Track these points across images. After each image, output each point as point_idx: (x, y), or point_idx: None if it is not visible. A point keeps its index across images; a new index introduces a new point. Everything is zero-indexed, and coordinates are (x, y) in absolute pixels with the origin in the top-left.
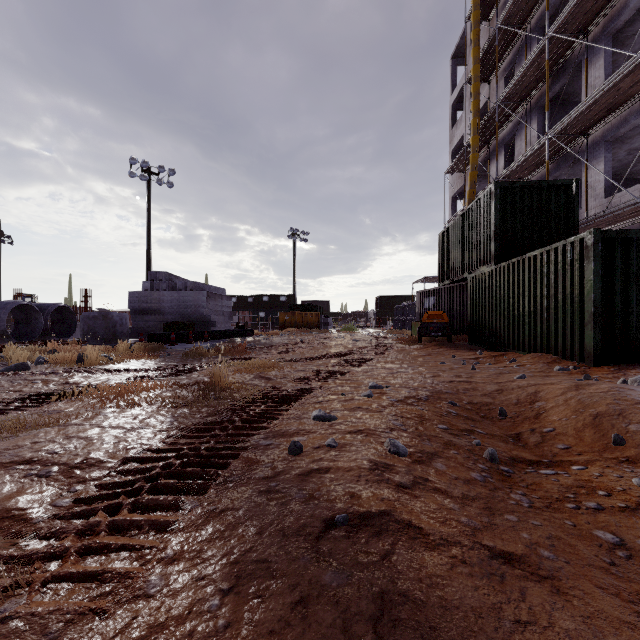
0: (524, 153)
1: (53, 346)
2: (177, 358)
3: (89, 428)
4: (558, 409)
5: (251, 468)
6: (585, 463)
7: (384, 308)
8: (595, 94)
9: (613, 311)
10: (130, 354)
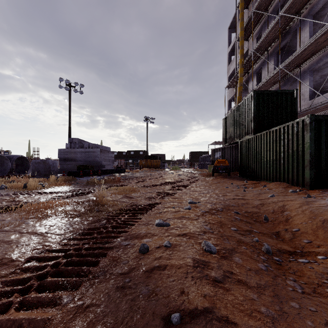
0: (267, 77)
1: (13, 178)
2: (82, 185)
3: (12, 234)
4: (299, 216)
5: (113, 264)
6: (325, 254)
7: (193, 158)
8: (305, 45)
9: (320, 159)
10: (56, 183)
